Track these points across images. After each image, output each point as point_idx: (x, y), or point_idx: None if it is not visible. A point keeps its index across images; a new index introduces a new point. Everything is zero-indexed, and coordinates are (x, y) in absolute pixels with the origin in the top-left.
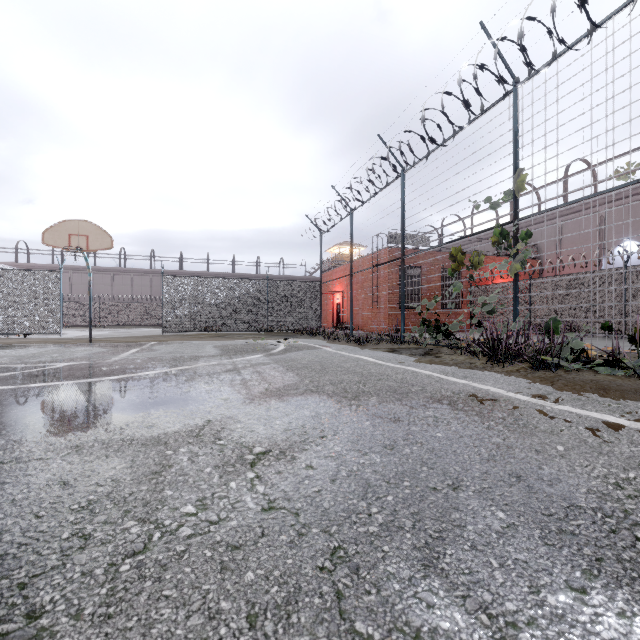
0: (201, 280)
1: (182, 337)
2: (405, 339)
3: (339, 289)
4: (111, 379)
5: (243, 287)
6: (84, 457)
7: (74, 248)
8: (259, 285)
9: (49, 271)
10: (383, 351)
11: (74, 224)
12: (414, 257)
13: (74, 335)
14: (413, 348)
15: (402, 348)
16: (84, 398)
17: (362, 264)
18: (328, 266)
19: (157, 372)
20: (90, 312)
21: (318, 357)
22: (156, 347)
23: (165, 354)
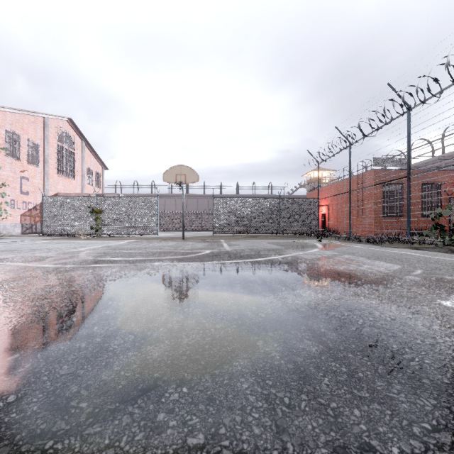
0: (236, 200)
1: (230, 237)
2: (412, 240)
3: (324, 203)
4: (260, 260)
5: (263, 203)
6: (382, 300)
7: (178, 182)
8: (274, 202)
9: (152, 197)
10: (408, 249)
11: (178, 168)
12: (396, 176)
13: (162, 235)
14: (429, 247)
15: (419, 247)
16: (280, 270)
17: (347, 184)
18: (314, 186)
19: (279, 257)
20: (183, 221)
21: (366, 251)
22: (231, 243)
23: (251, 247)
